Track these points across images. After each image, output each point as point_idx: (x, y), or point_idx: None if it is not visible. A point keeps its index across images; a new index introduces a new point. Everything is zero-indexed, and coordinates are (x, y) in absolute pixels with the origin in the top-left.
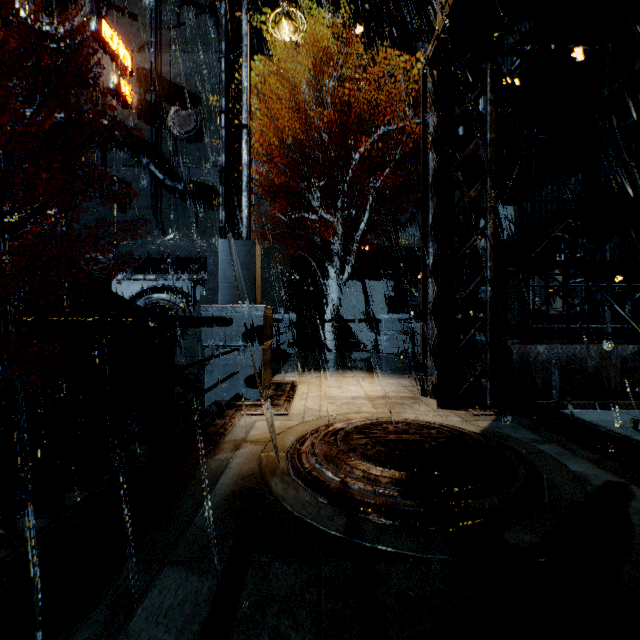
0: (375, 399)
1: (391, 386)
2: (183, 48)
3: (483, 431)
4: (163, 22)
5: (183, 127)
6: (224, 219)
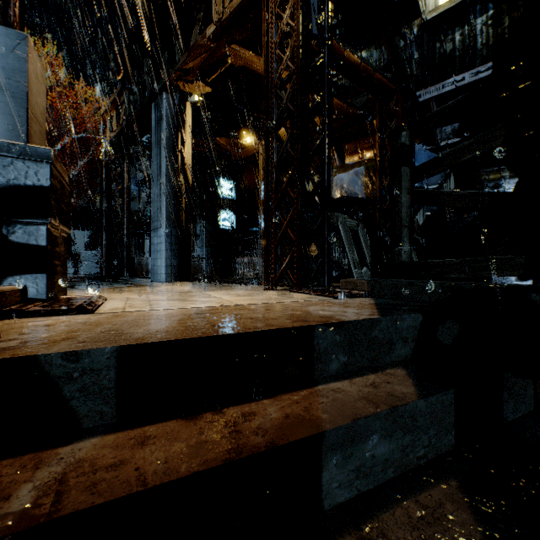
0: None
1: None
2: None
3: None
4: None
5: None
6: None
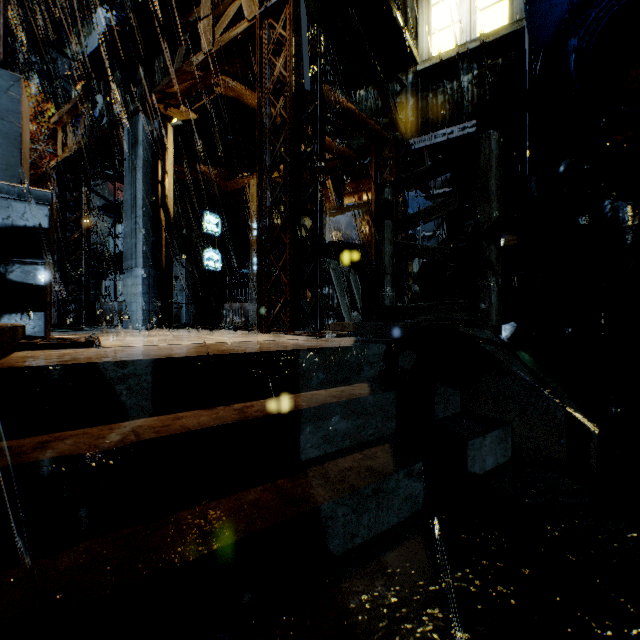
0: None
1: None
2: None
3: None
4: None
5: None
6: None
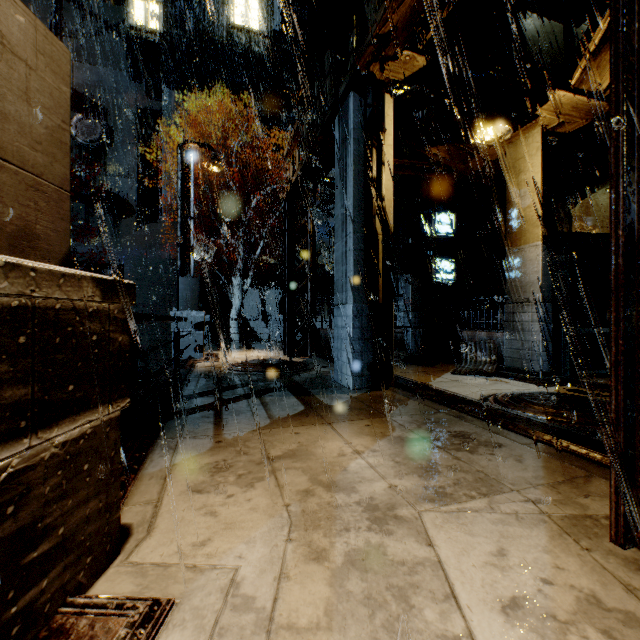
0: (260, 357)
1: (270, 353)
2: (87, 59)
3: (300, 361)
4: (64, 29)
5: (88, 135)
6: (180, 265)
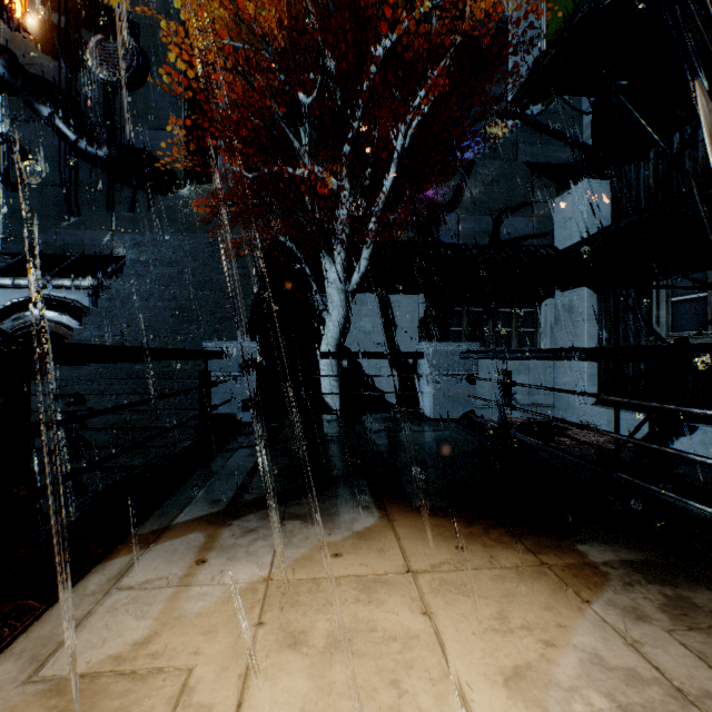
0: None
1: None
2: None
3: None
4: None
5: (110, 66)
6: None
